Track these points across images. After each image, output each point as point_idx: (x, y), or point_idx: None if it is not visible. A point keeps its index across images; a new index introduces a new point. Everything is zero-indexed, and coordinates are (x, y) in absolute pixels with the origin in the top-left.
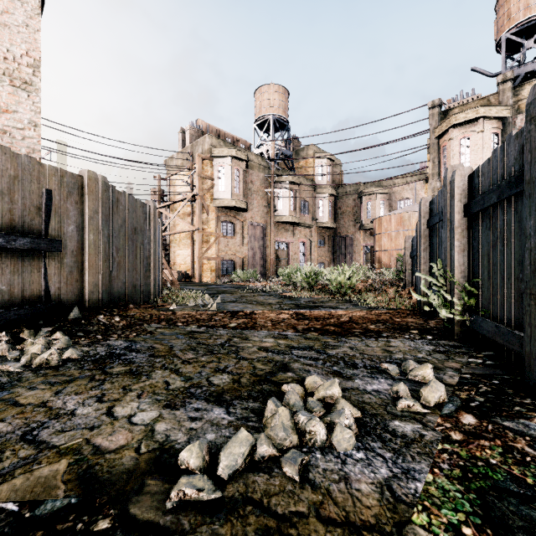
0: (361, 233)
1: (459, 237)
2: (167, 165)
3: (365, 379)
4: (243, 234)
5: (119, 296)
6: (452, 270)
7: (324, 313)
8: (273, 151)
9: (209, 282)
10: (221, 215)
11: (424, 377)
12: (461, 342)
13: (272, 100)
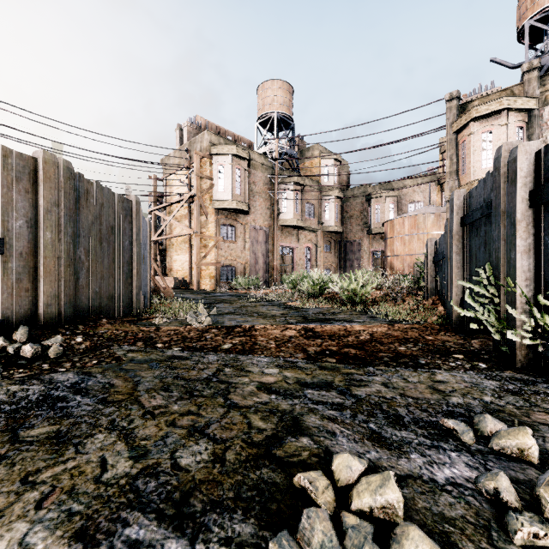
0: (369, 237)
1: (523, 234)
2: (162, 163)
3: (426, 453)
4: (244, 238)
5: (89, 309)
6: (512, 277)
7: (338, 329)
8: (277, 150)
9: (208, 290)
10: (221, 218)
11: (521, 450)
12: (528, 373)
13: (276, 96)
